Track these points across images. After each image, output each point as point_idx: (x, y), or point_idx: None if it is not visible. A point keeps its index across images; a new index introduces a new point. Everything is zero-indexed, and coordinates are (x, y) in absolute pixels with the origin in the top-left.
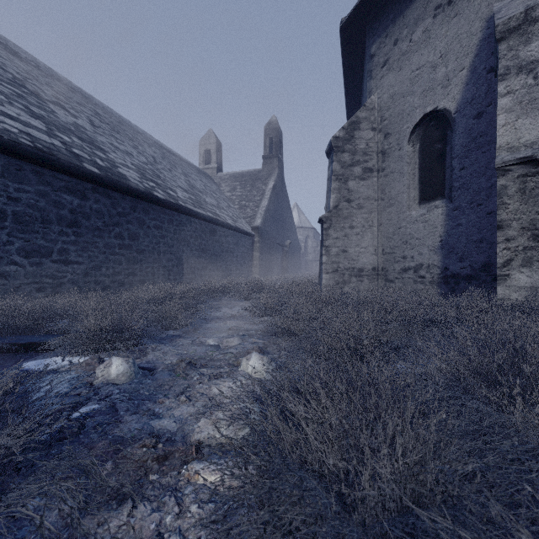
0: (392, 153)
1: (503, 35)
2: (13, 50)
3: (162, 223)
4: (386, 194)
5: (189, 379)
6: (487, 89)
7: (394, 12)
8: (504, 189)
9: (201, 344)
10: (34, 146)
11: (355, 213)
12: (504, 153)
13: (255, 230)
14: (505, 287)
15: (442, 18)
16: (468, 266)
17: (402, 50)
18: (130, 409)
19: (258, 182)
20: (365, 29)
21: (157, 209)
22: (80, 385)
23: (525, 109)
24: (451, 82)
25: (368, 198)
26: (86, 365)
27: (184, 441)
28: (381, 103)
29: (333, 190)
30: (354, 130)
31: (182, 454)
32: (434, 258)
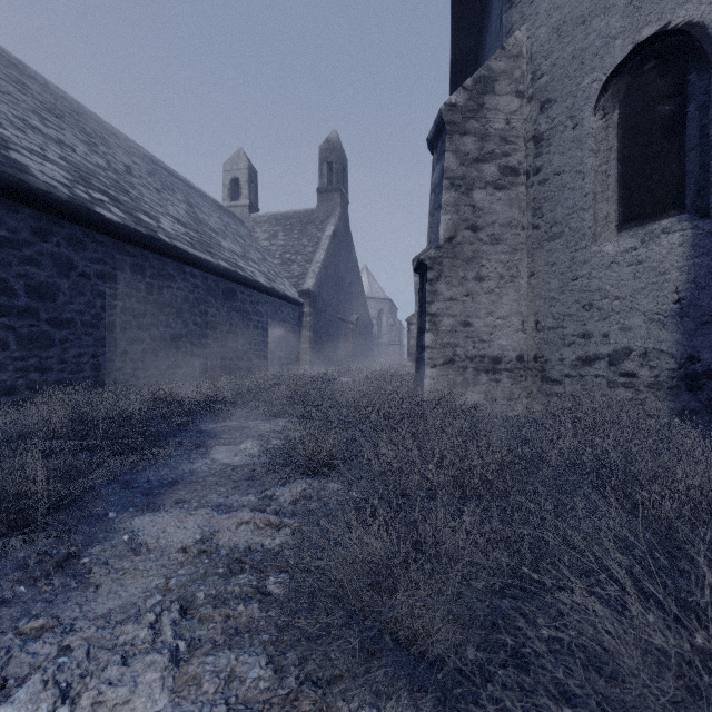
0: (558, 137)
1: None
2: None
3: (117, 270)
4: (543, 216)
5: None
6: None
7: None
8: None
9: None
10: None
11: (486, 252)
12: None
13: (305, 296)
14: None
15: None
16: None
17: None
18: None
19: (310, 226)
20: None
21: (107, 242)
22: None
23: None
24: None
25: (510, 224)
26: None
27: None
28: (532, 46)
29: (444, 207)
30: (485, 93)
31: None
32: (662, 336)
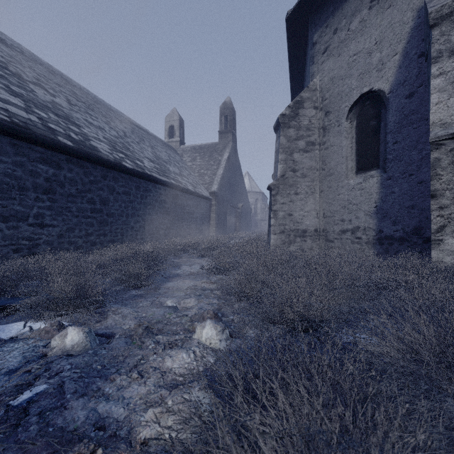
0: (332, 129)
1: (436, 22)
2: None
3: (130, 189)
4: (326, 164)
5: (145, 348)
6: (418, 72)
7: (334, 5)
8: (438, 162)
9: (160, 305)
10: (10, 121)
11: (300, 181)
12: (437, 129)
13: (212, 195)
14: (439, 251)
15: (377, 9)
16: (401, 229)
17: (340, 39)
18: (79, 390)
19: (214, 153)
20: (307, 20)
21: (126, 177)
22: (33, 358)
23: None
24: (385, 66)
25: (311, 168)
26: (45, 332)
27: (127, 441)
28: (322, 85)
29: (280, 161)
30: (299, 108)
31: None
32: (370, 221)
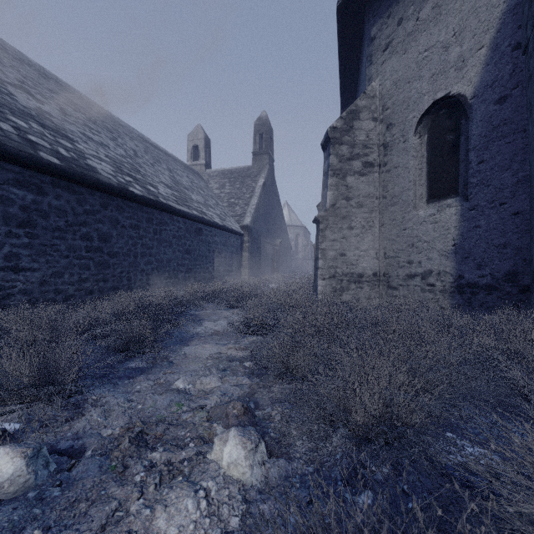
0: (396, 146)
1: None
2: None
3: (139, 222)
4: (388, 191)
5: (128, 479)
6: (512, 69)
7: None
8: None
9: (167, 387)
10: None
11: (355, 212)
12: None
13: (244, 229)
14: None
15: None
16: (488, 275)
17: (407, 31)
18: None
19: (247, 179)
20: (364, 10)
21: (134, 206)
22: None
23: None
24: (467, 63)
25: (368, 195)
26: None
27: None
28: (382, 90)
29: (329, 187)
30: (354, 119)
31: None
32: (446, 264)
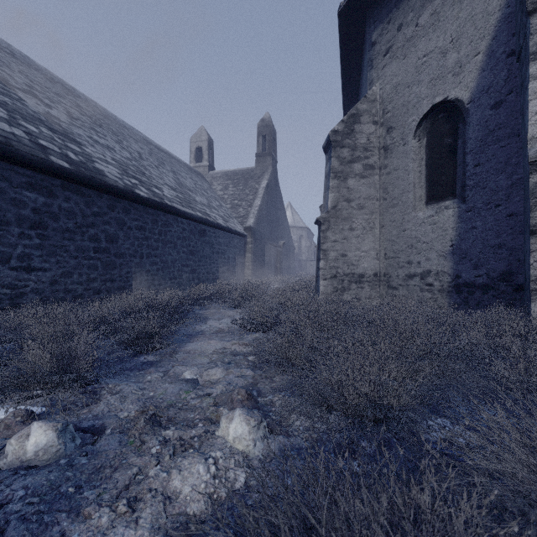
0: (396, 149)
1: (536, 6)
2: None
3: (145, 224)
4: (388, 193)
5: (146, 451)
6: (507, 75)
7: None
8: None
9: (176, 378)
10: None
11: (355, 214)
12: None
13: (248, 230)
14: None
15: None
16: (484, 274)
17: (407, 36)
18: None
19: (251, 180)
20: (365, 15)
21: (140, 208)
22: None
23: None
24: (464, 69)
25: (369, 197)
26: (3, 427)
27: None
28: (383, 94)
29: (331, 189)
30: (355, 123)
31: None
32: (444, 264)
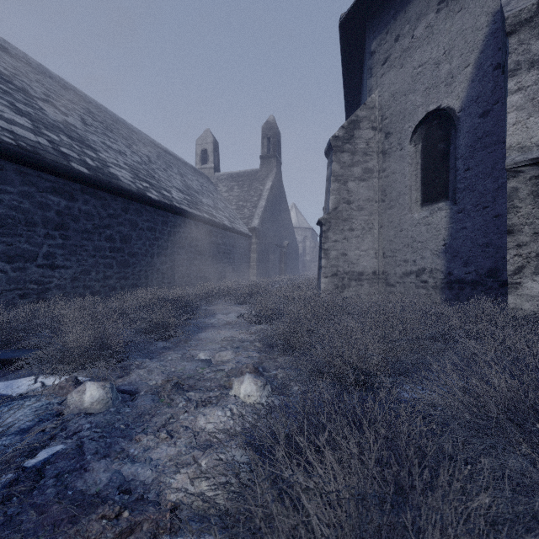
0: (393, 153)
1: (513, 28)
2: (2, 46)
3: (155, 225)
4: (386, 195)
5: (174, 406)
6: (493, 87)
7: (395, 7)
8: (515, 192)
9: (192, 359)
10: (16, 145)
11: (355, 215)
12: (514, 153)
13: (252, 231)
14: (517, 296)
15: (446, 12)
16: (473, 271)
17: (403, 47)
18: (100, 451)
19: (255, 182)
20: (364, 25)
21: (151, 210)
22: (47, 416)
23: (538, 106)
24: (456, 80)
25: (368, 199)
26: (59, 388)
27: (156, 504)
28: (381, 101)
29: (332, 191)
30: (354, 129)
31: (152, 524)
32: (438, 262)
